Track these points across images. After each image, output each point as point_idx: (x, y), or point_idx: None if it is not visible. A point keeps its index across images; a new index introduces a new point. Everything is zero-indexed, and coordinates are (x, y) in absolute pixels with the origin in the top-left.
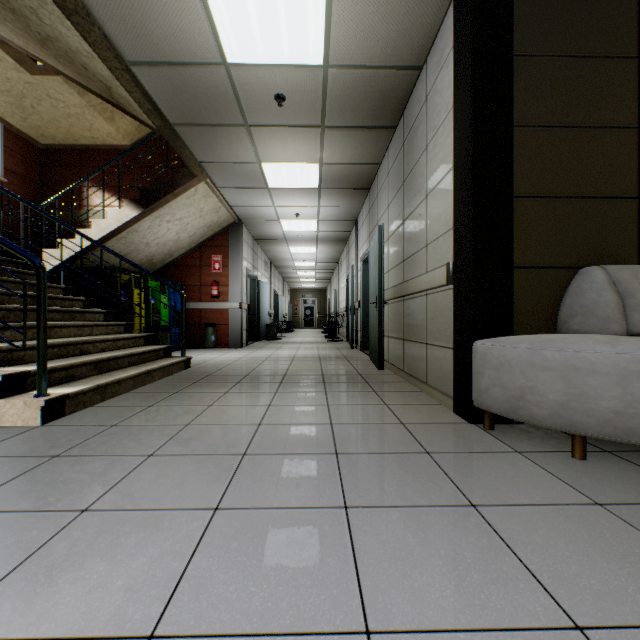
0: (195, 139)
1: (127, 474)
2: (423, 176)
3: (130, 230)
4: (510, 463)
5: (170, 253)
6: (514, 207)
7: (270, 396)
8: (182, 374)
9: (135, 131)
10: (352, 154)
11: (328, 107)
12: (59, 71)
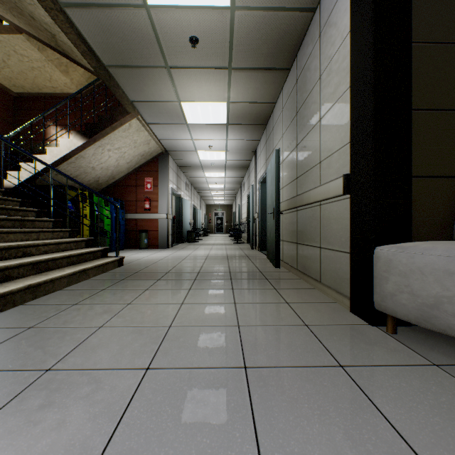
0: (126, 80)
1: (7, 402)
2: (316, 103)
3: (78, 156)
4: (436, 383)
5: (112, 176)
6: (412, 119)
7: (184, 293)
8: (114, 271)
9: (85, 82)
10: (253, 94)
11: (234, 49)
12: (16, 26)
